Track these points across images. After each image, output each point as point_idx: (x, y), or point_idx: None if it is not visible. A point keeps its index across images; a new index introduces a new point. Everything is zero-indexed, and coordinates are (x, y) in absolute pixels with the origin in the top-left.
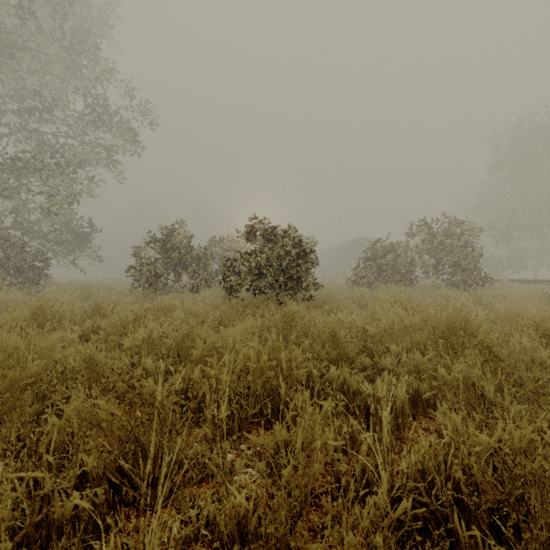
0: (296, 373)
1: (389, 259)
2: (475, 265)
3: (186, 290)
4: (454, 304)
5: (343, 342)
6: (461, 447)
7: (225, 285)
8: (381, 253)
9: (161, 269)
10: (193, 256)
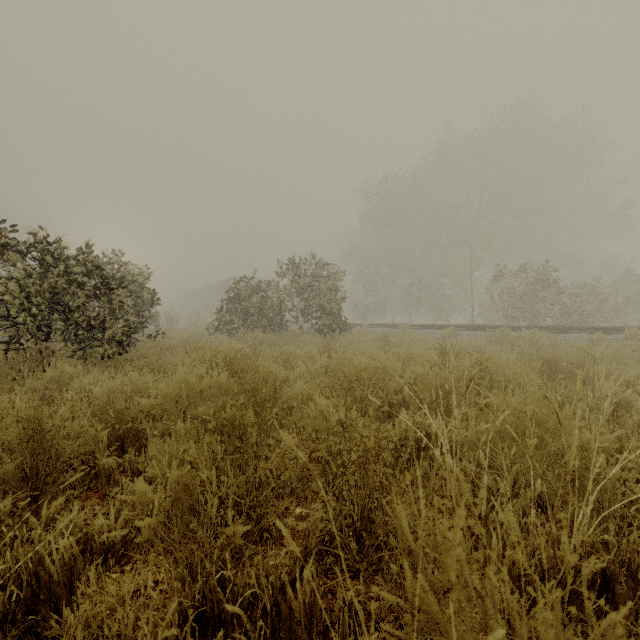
0: None
1: (257, 301)
2: (338, 310)
3: None
4: (299, 353)
5: (49, 439)
6: None
7: None
8: (248, 293)
9: None
10: None
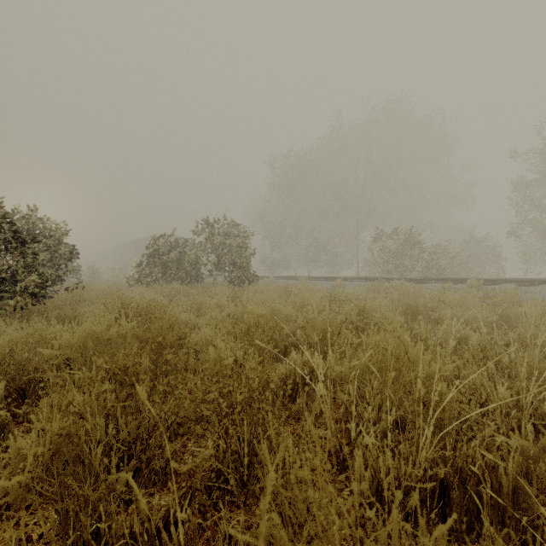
0: None
1: (174, 256)
2: (248, 264)
3: None
4: (210, 302)
5: None
6: None
7: None
8: (166, 249)
9: None
10: None
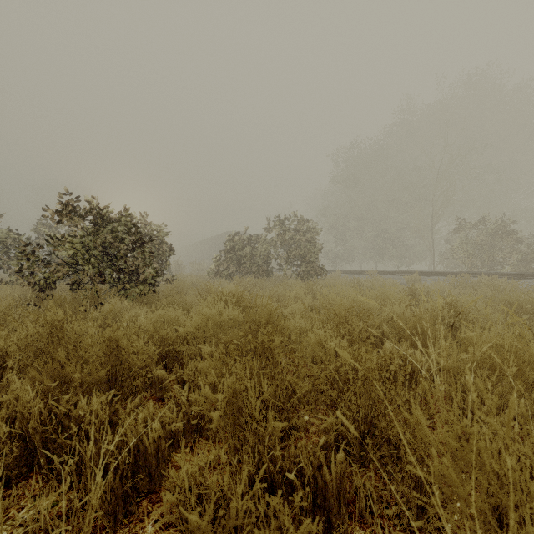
0: None
1: (248, 252)
2: (316, 258)
3: None
4: (288, 294)
5: (124, 354)
6: None
7: (31, 280)
8: (241, 245)
9: None
10: None
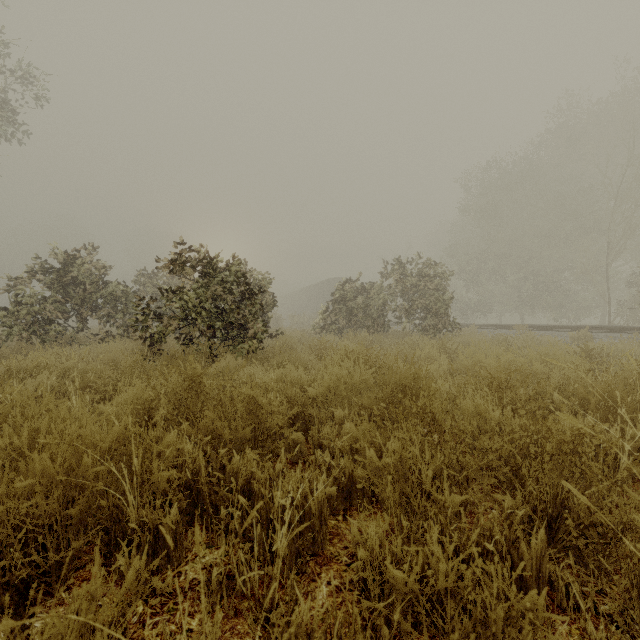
0: (157, 477)
1: (360, 302)
2: (445, 310)
3: (93, 341)
4: (418, 353)
5: (264, 413)
6: (355, 614)
7: (143, 334)
8: (351, 294)
9: (52, 311)
10: (106, 294)
